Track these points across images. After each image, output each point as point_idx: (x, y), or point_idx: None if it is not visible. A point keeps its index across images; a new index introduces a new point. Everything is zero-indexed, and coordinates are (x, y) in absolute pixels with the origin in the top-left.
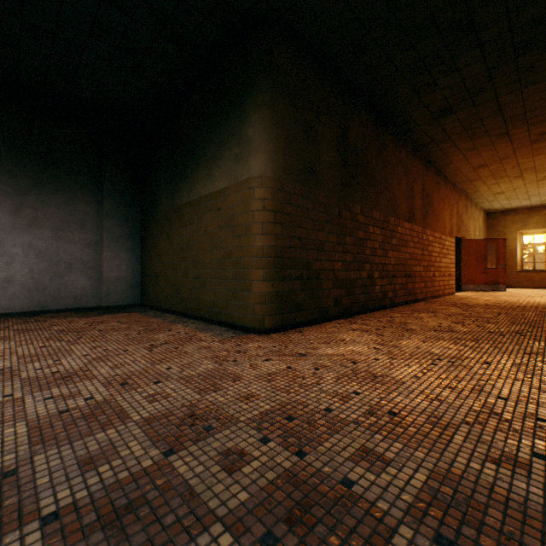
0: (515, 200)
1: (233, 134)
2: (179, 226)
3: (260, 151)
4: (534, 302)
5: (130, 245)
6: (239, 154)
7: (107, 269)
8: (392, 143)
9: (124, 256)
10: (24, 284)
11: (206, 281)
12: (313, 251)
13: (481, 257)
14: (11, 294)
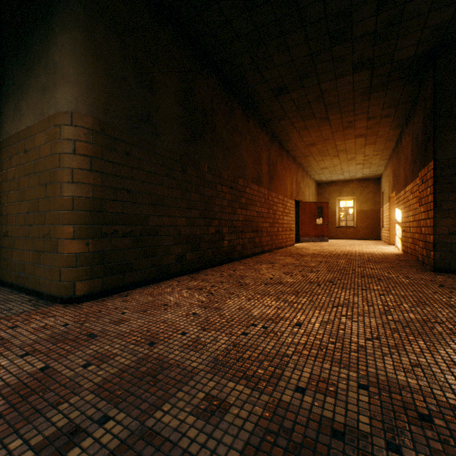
0: (335, 174)
1: (40, 59)
2: None
3: (69, 81)
4: (345, 250)
5: None
6: (45, 84)
7: None
8: (241, 113)
9: None
10: None
11: (14, 240)
12: (149, 205)
13: (313, 216)
14: None
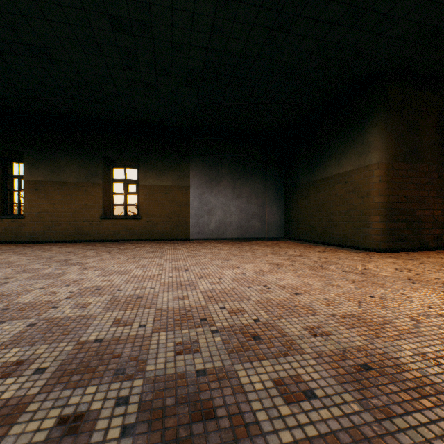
0: None
1: (356, 140)
2: (314, 192)
3: (377, 149)
4: None
5: (278, 204)
6: (361, 151)
7: (268, 217)
8: None
9: (275, 210)
10: (235, 225)
11: (336, 223)
12: (415, 203)
13: None
14: (231, 229)
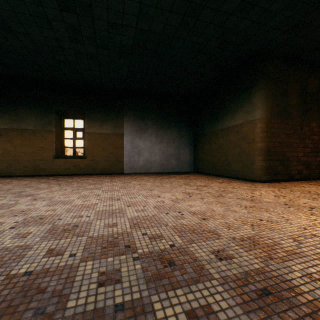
0: None
1: (245, 101)
2: (215, 139)
3: (259, 108)
4: None
5: (189, 147)
6: (248, 110)
7: (182, 157)
8: None
9: (187, 152)
10: (158, 162)
11: (230, 161)
12: (285, 147)
13: None
14: (155, 166)
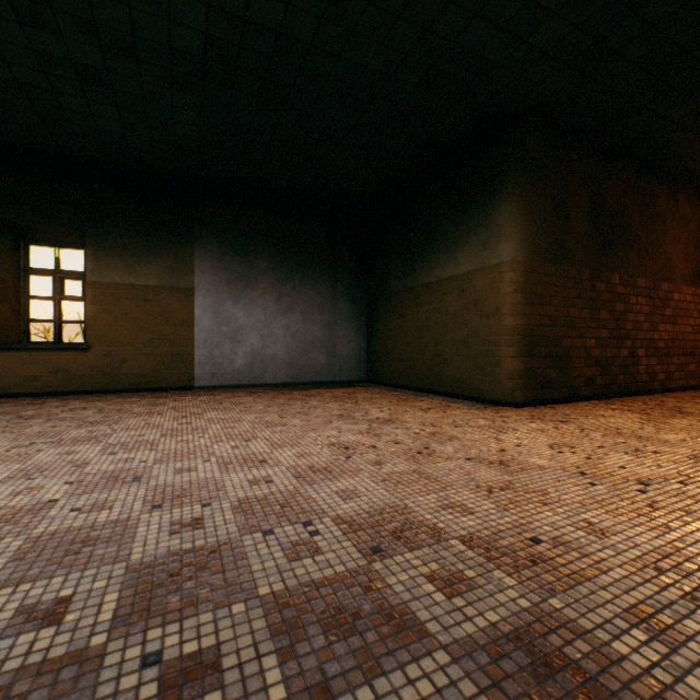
0: None
1: (479, 222)
2: (414, 306)
3: (510, 238)
4: None
5: (357, 324)
6: (486, 241)
7: (339, 346)
8: (664, 192)
9: (352, 334)
10: (283, 360)
11: (447, 359)
12: (562, 328)
13: None
14: (275, 368)
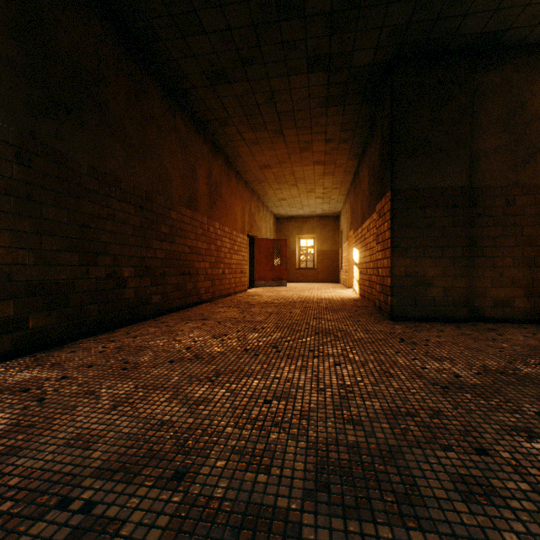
0: (295, 208)
1: None
2: None
3: None
4: (303, 296)
5: None
6: None
7: None
8: (161, 99)
9: None
10: None
11: None
12: None
13: (270, 255)
14: None
